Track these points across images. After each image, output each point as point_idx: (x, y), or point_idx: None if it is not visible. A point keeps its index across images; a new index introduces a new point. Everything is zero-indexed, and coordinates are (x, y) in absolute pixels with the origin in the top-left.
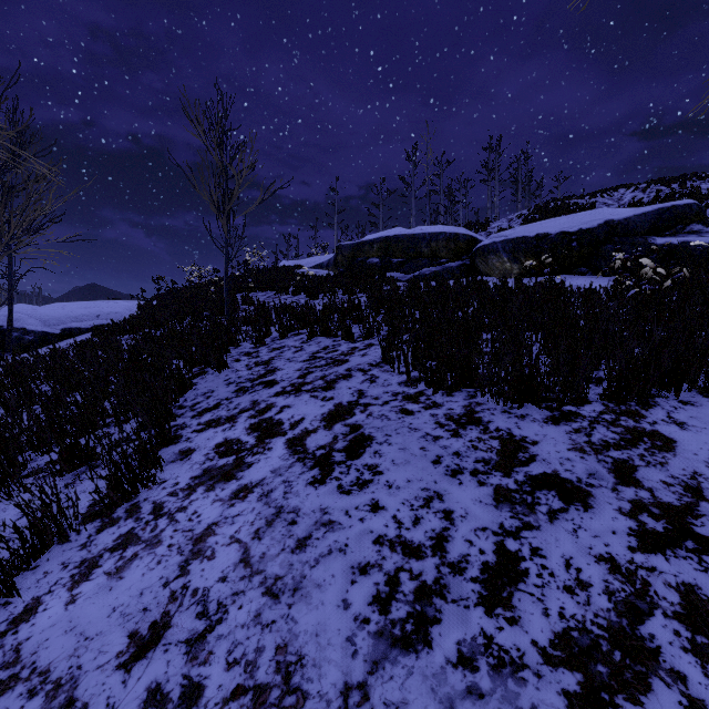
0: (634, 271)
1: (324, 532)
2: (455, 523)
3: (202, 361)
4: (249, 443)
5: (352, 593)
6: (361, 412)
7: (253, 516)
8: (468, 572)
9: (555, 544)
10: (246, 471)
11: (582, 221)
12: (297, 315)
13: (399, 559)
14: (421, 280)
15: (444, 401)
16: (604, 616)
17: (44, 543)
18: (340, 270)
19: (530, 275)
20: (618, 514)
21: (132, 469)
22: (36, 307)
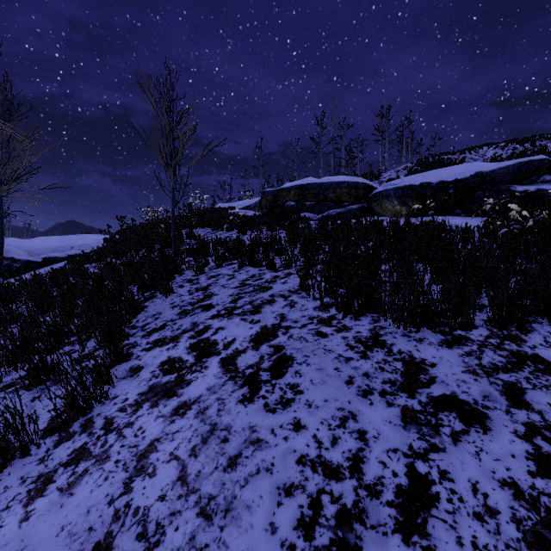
0: (500, 213)
1: (252, 450)
2: (369, 444)
3: (152, 287)
4: (189, 362)
5: (279, 516)
6: (283, 334)
7: (190, 433)
8: (383, 495)
9: (461, 467)
10: (185, 388)
11: (456, 172)
12: (230, 248)
13: (320, 481)
14: (328, 219)
15: (353, 325)
16: (515, 547)
17: (7, 458)
18: (264, 211)
19: (415, 215)
20: (515, 437)
21: (87, 387)
22: (23, 240)
